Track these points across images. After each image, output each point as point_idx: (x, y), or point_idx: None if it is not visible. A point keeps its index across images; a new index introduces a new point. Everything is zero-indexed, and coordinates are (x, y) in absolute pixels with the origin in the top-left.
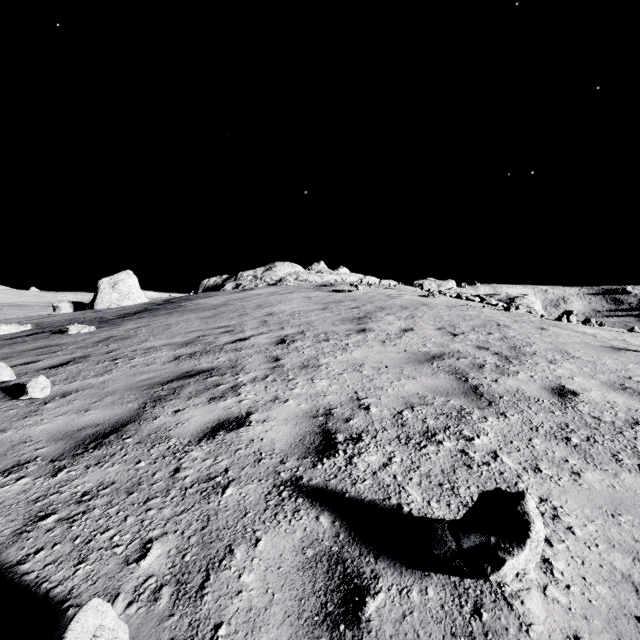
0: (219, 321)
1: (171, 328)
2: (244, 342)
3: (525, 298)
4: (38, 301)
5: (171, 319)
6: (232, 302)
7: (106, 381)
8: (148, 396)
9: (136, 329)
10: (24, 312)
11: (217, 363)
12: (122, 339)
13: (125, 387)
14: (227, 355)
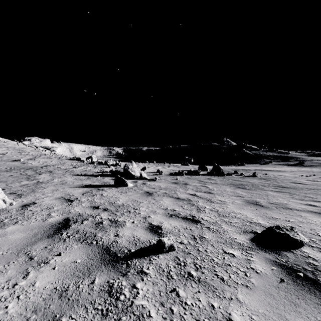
0: None
1: None
2: None
3: (55, 148)
4: None
5: None
6: None
7: None
8: None
9: None
10: None
11: None
12: None
13: None
14: None
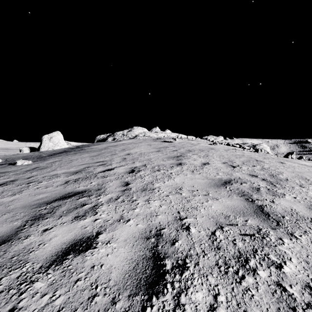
0: (99, 158)
1: (72, 162)
2: (110, 171)
3: (261, 145)
4: (16, 147)
5: (74, 157)
6: (109, 147)
7: (13, 200)
8: (32, 214)
9: (53, 162)
10: (8, 152)
11: (89, 186)
12: (42, 169)
13: (22, 205)
14: (97, 180)
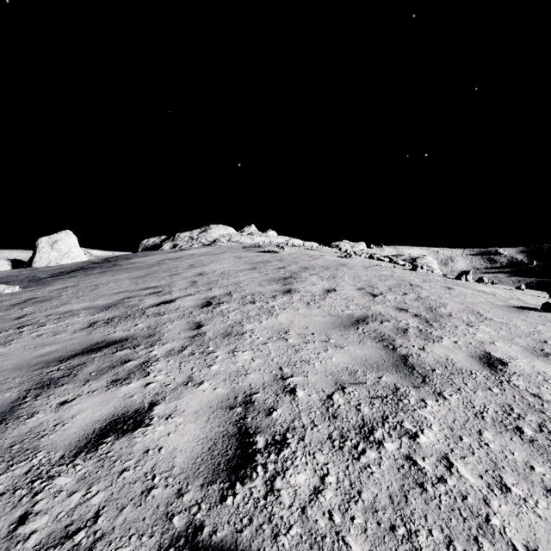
0: (149, 281)
1: (98, 289)
2: (169, 305)
3: (425, 258)
4: None
5: (102, 279)
6: (166, 261)
7: None
8: (36, 379)
9: (62, 290)
10: None
11: (133, 331)
12: (42, 301)
13: (15, 366)
14: (147, 321)
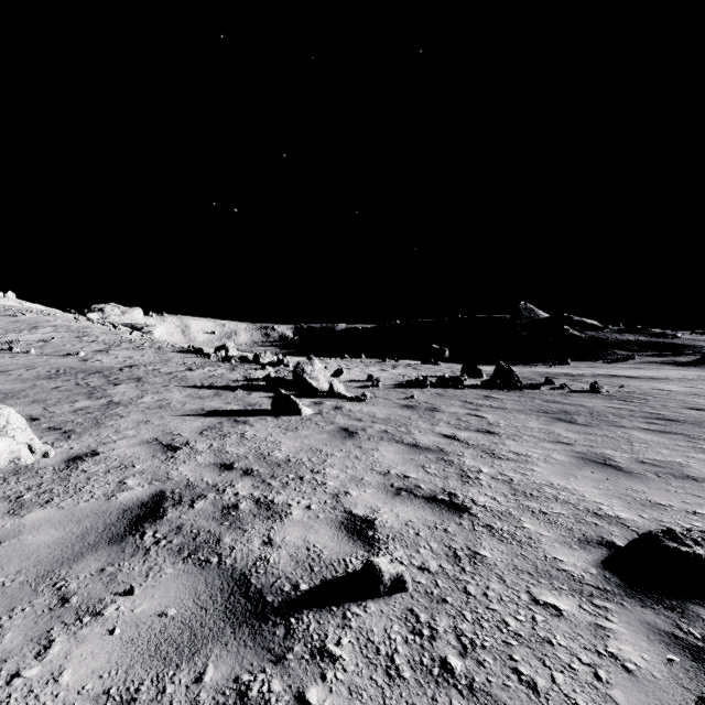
0: None
1: None
2: None
3: (151, 327)
4: None
5: None
6: None
7: None
8: None
9: None
10: None
11: None
12: None
13: None
14: None
